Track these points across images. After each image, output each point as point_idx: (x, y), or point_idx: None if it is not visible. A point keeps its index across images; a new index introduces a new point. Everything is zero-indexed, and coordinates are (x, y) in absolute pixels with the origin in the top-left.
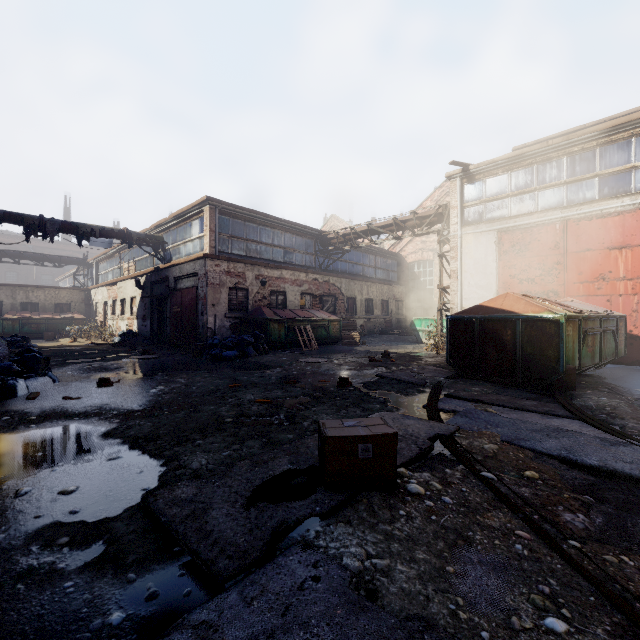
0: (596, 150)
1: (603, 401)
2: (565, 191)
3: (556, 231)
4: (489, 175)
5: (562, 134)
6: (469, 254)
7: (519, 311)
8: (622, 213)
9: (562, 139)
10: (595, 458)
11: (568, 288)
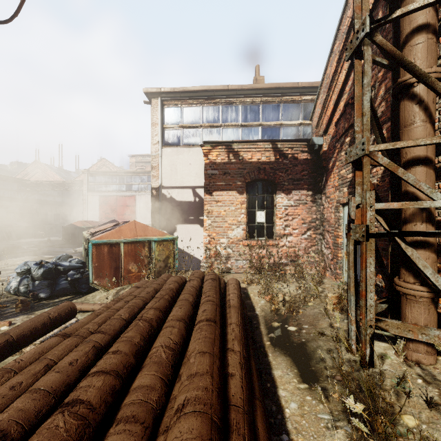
0: (125, 176)
1: None
2: (118, 186)
3: (115, 199)
4: (97, 175)
5: (143, 155)
6: (90, 202)
7: (79, 226)
8: (129, 196)
9: (116, 171)
10: (61, 250)
11: (118, 216)
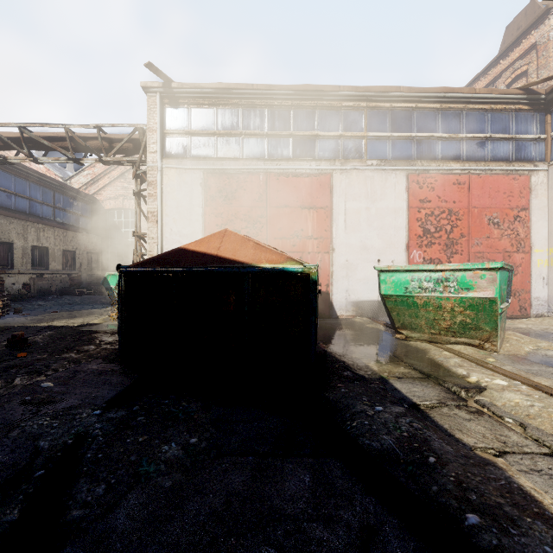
0: (291, 110)
1: (388, 420)
2: (267, 143)
3: (260, 182)
4: (195, 103)
5: None
6: (172, 194)
7: (248, 260)
8: (311, 175)
9: (266, 86)
10: None
11: (270, 243)
